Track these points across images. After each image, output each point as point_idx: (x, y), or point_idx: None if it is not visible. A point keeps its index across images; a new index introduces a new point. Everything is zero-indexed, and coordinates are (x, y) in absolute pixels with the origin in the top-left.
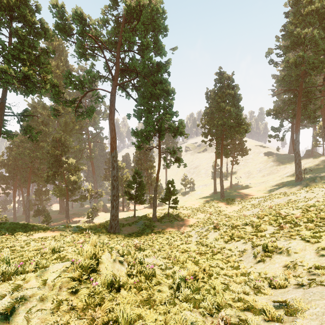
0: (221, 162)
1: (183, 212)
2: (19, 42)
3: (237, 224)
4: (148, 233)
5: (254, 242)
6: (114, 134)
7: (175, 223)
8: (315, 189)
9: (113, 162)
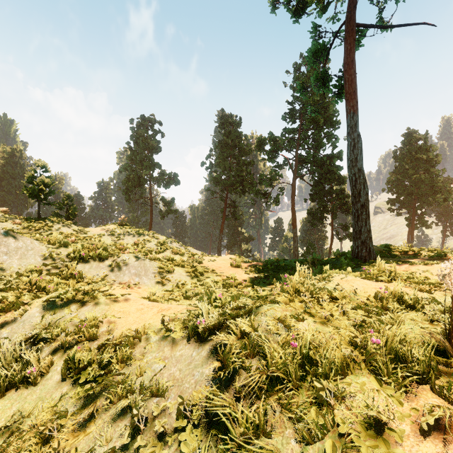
0: (412, 235)
1: None
2: (237, 163)
3: None
4: None
5: None
6: (294, 216)
7: None
8: None
9: (294, 237)
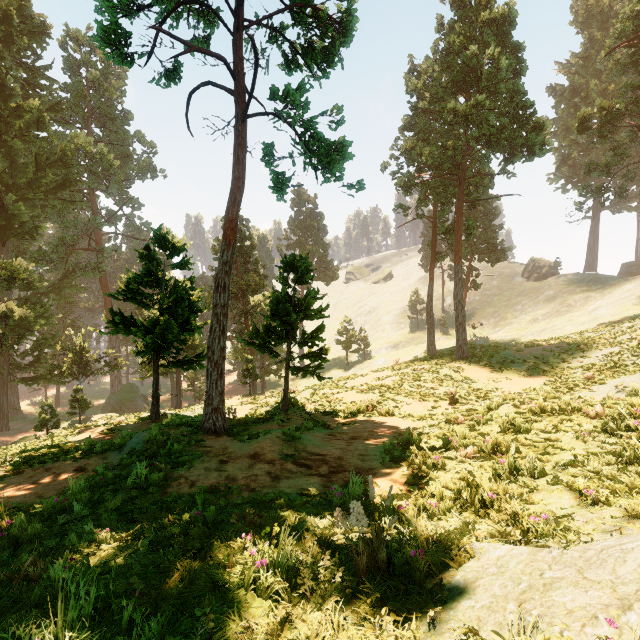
0: (459, 250)
1: (346, 396)
2: None
3: None
4: (58, 534)
5: None
6: None
7: (312, 440)
8: None
9: None
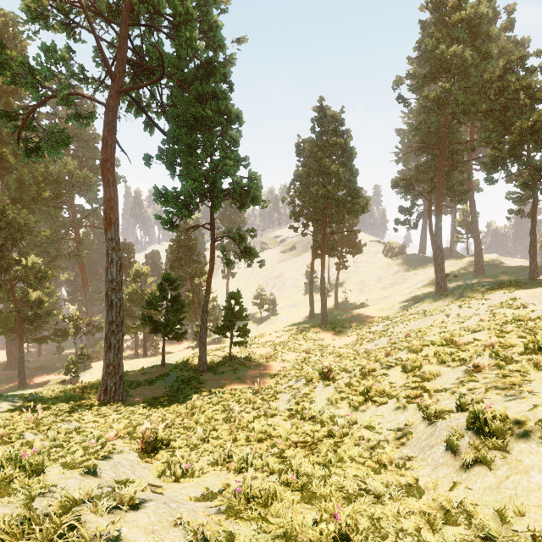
0: (323, 262)
1: (258, 351)
2: None
3: (372, 366)
4: (187, 398)
5: (429, 406)
6: (112, 192)
7: (244, 373)
8: (472, 302)
9: (110, 252)
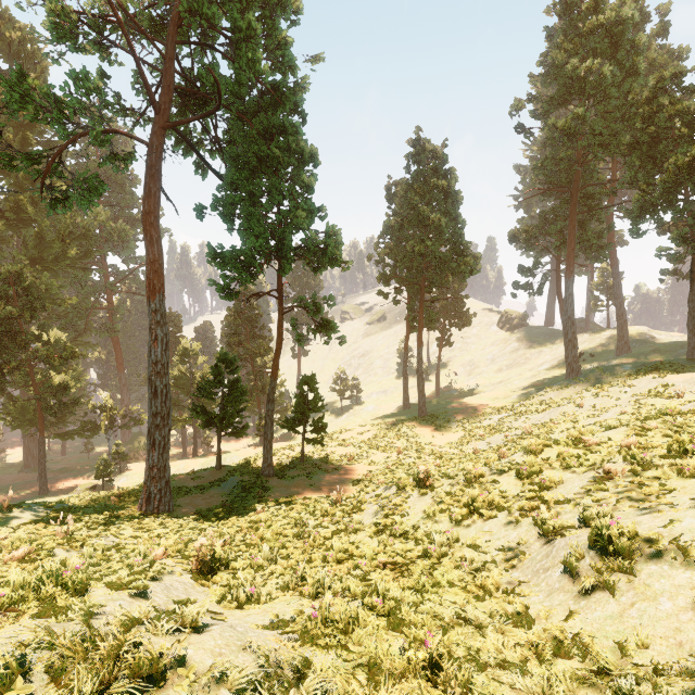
0: (420, 337)
1: (338, 450)
2: None
3: (480, 471)
4: (249, 509)
5: (546, 521)
6: (156, 252)
7: (320, 478)
8: (612, 390)
9: (154, 327)
